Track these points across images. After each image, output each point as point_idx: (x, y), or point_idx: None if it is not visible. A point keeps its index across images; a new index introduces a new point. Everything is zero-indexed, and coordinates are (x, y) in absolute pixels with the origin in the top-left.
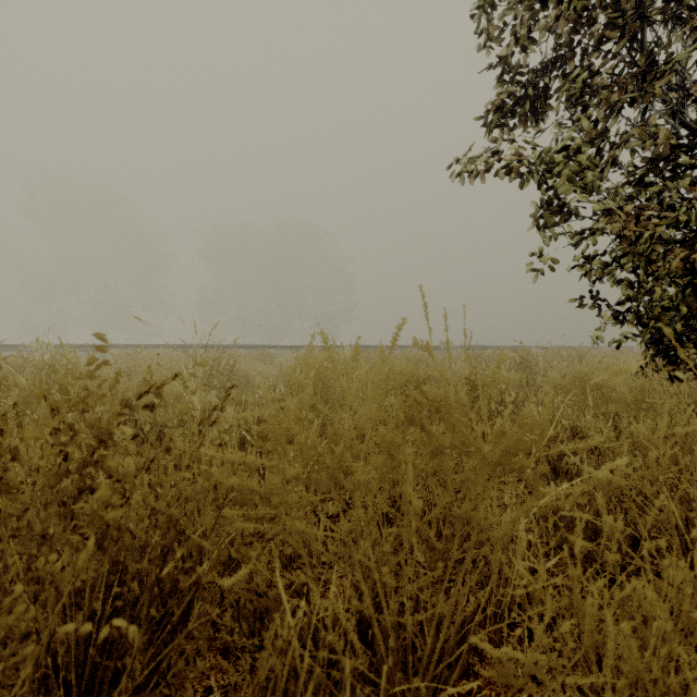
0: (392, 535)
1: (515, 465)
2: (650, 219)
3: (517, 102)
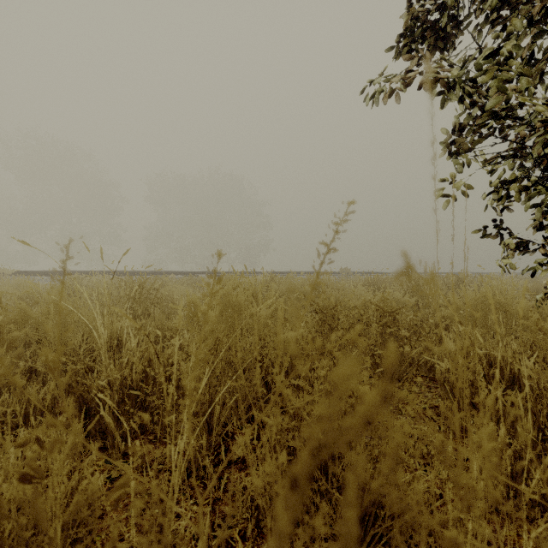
0: None
1: None
2: None
3: (429, 27)
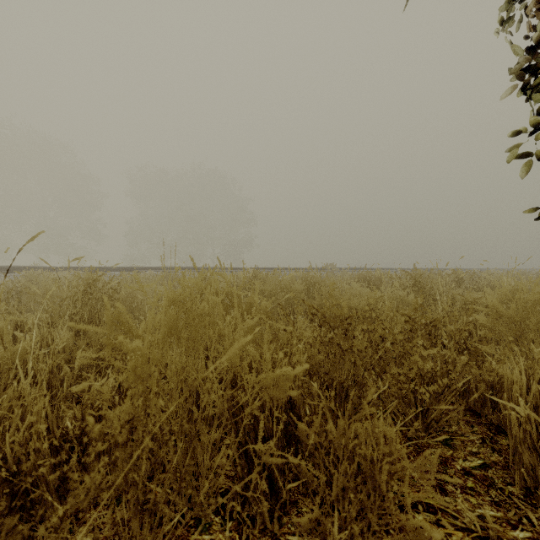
0: None
1: None
2: None
3: None
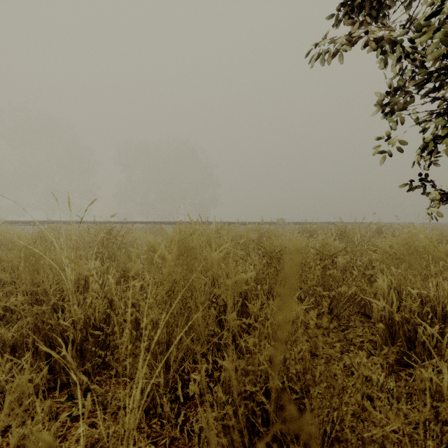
0: None
1: None
2: None
3: None
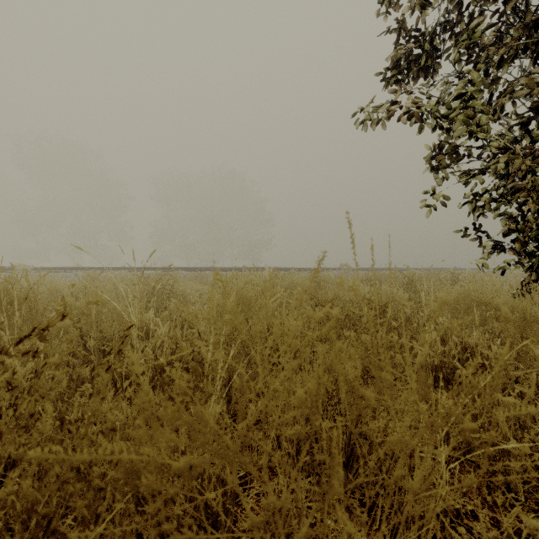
0: (311, 515)
1: (459, 429)
2: (533, 159)
3: (413, 60)
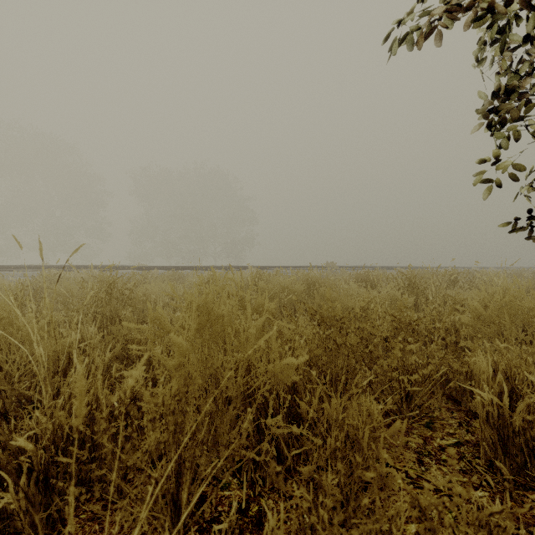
0: None
1: None
2: None
3: None
